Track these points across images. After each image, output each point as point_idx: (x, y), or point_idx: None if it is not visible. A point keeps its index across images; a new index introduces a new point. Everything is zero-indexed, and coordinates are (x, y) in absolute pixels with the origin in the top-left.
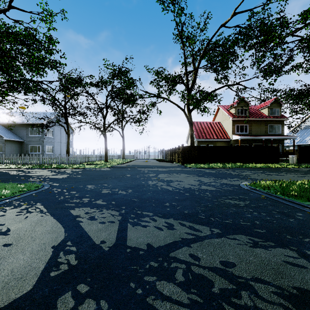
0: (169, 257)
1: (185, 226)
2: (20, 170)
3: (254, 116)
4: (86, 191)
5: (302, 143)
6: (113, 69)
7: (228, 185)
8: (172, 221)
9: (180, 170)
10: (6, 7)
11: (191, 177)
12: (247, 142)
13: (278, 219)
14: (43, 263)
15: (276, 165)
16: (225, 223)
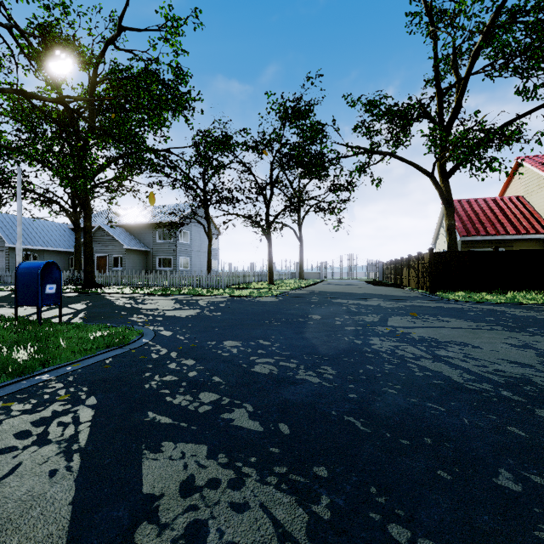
0: None
1: None
2: (133, 297)
3: None
4: (219, 360)
5: None
6: (282, 105)
7: None
8: None
9: (437, 307)
10: (115, 33)
11: (488, 332)
12: None
13: None
14: None
15: None
16: None
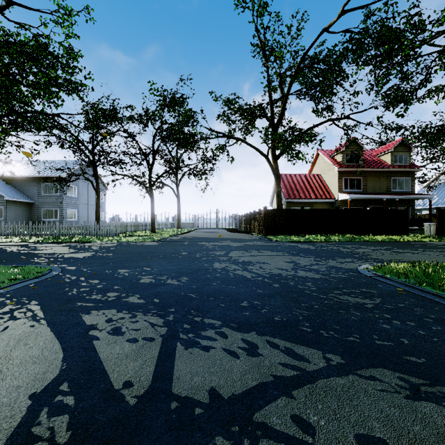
0: (252, 425)
1: (279, 348)
2: (24, 245)
3: (370, 166)
4: (116, 279)
5: (440, 205)
6: (162, 96)
7: (340, 269)
8: (254, 337)
9: (263, 245)
10: (4, 4)
11: (280, 256)
12: (360, 203)
13: (439, 335)
14: (0, 439)
15: (406, 238)
16: (349, 341)
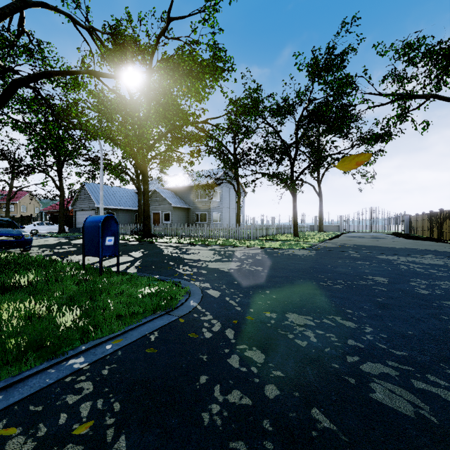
0: None
1: None
2: (179, 246)
3: None
4: (299, 357)
5: None
6: (315, 57)
7: None
8: None
9: None
10: (165, 25)
11: None
12: None
13: None
14: None
15: None
16: None
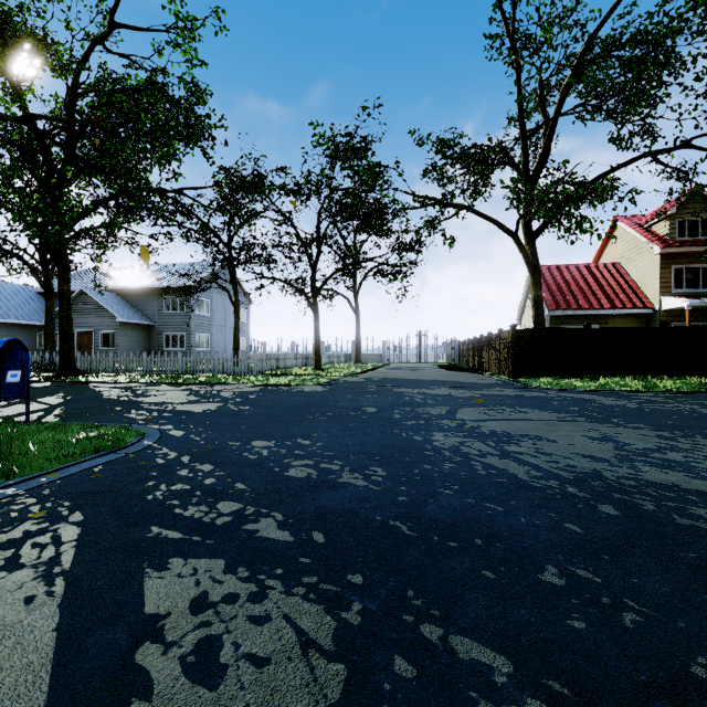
0: None
1: None
2: (131, 387)
3: None
4: (244, 464)
5: None
6: (331, 140)
7: None
8: None
9: (517, 396)
10: (105, 30)
11: (569, 424)
12: None
13: None
14: None
15: None
16: None
